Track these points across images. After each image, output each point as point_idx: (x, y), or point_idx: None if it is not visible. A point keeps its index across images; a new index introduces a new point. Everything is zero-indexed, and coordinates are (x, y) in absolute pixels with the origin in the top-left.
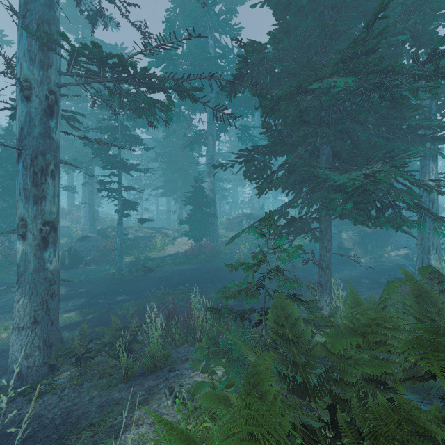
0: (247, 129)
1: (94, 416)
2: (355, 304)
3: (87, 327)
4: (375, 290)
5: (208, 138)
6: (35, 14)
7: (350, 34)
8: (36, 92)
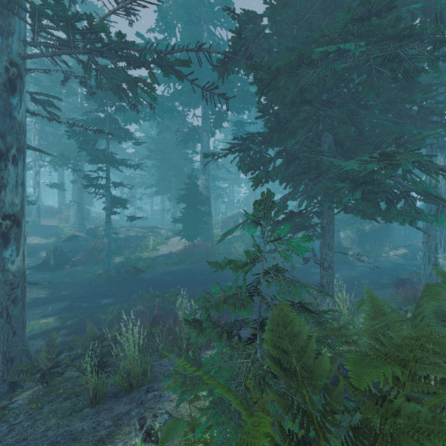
0: (243, 125)
1: None
2: (377, 313)
3: (65, 334)
4: (376, 291)
5: (202, 134)
6: None
7: None
8: None
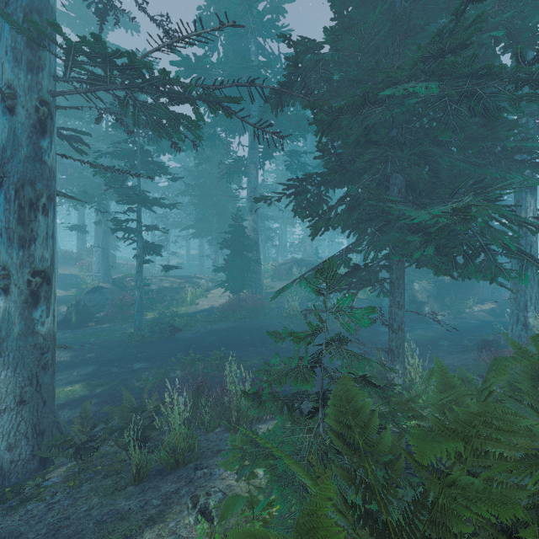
0: (298, 155)
1: (90, 537)
2: (446, 386)
3: (95, 403)
4: (456, 354)
5: (249, 166)
6: (22, 1)
7: (429, 31)
8: (22, 102)
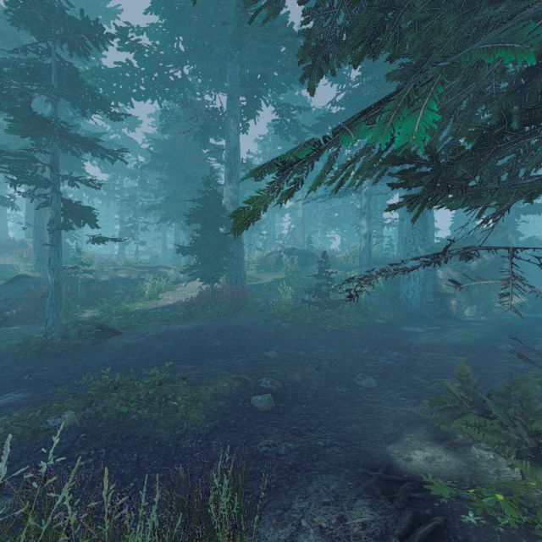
0: (290, 113)
1: None
2: None
3: None
4: None
5: (228, 121)
6: None
7: None
8: None
